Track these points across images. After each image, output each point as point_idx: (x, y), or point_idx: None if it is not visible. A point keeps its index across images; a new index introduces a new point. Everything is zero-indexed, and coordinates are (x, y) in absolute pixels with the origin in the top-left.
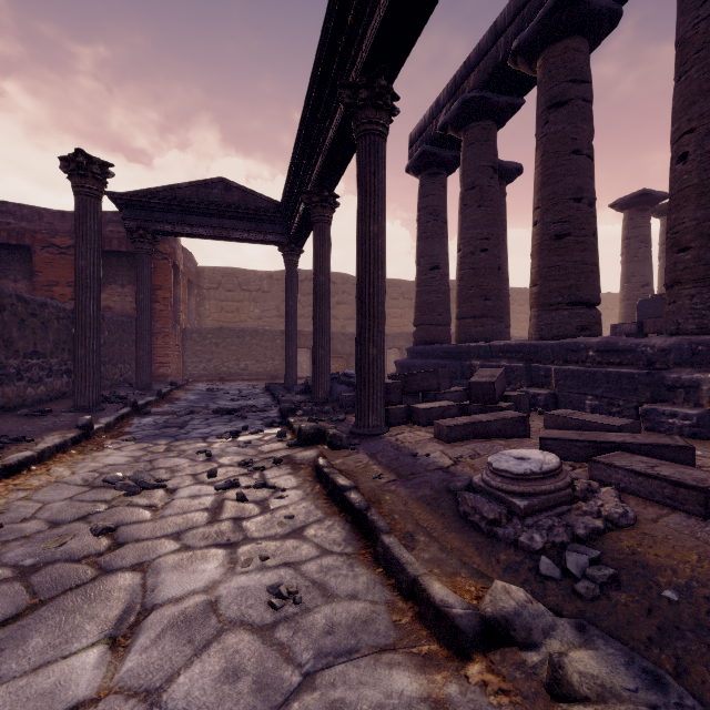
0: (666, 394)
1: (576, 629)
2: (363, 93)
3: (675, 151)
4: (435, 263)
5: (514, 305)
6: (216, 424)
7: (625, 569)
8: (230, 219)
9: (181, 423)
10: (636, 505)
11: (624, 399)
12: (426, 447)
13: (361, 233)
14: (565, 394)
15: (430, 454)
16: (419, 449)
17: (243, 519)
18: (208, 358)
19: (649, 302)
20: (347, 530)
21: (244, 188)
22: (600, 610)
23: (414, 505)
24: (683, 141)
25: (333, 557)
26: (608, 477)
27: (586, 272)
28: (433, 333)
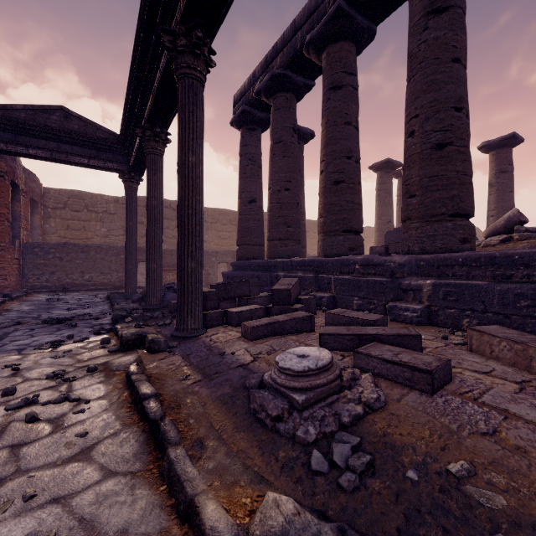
0: (402, 295)
1: (338, 535)
2: (182, 40)
3: (407, 129)
4: (252, 197)
5: (310, 232)
6: (41, 334)
7: (378, 453)
8: (69, 144)
9: (0, 335)
10: (386, 387)
11: (377, 299)
12: (233, 346)
13: (181, 162)
14: (340, 296)
15: (236, 352)
16: (228, 348)
17: (24, 445)
18: (50, 271)
19: (392, 233)
20: (141, 442)
21: (84, 118)
22: (359, 503)
23: (212, 405)
24: (412, 122)
25: (115, 479)
26: (367, 365)
27: (354, 209)
28: (251, 251)
